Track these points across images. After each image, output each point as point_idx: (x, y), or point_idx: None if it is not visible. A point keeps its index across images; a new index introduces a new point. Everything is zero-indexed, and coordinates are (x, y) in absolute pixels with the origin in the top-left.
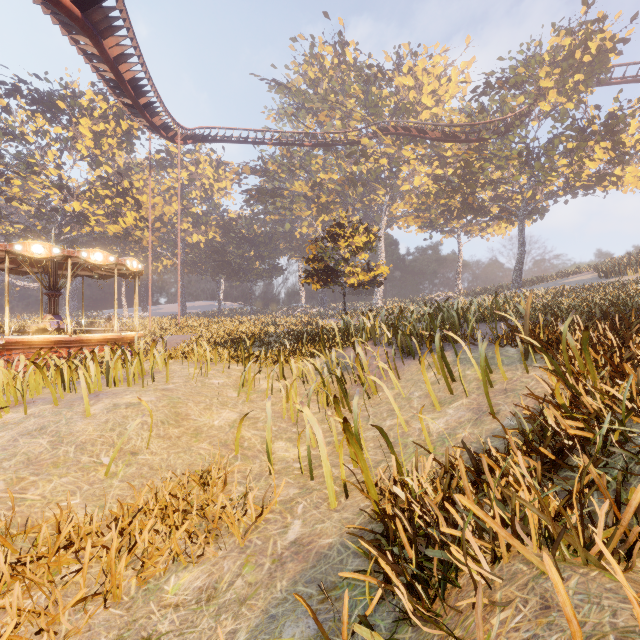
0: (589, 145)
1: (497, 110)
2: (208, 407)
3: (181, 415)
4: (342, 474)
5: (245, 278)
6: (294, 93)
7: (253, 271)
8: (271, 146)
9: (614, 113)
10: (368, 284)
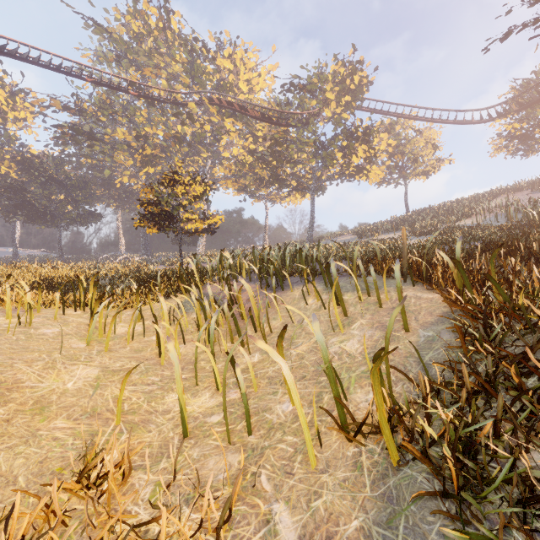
0: (355, 146)
1: (298, 107)
2: (50, 365)
3: (5, 383)
4: (315, 420)
5: (53, 222)
6: (115, 40)
7: (64, 215)
8: (87, 87)
9: (368, 127)
10: (203, 231)
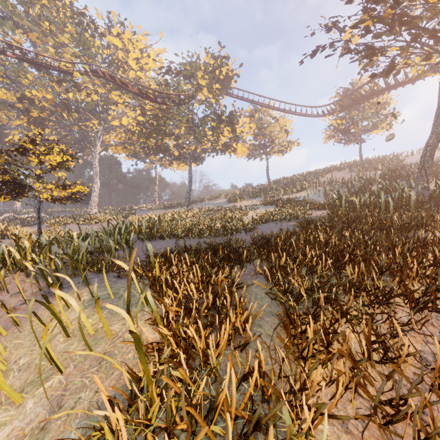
0: (222, 127)
1: (176, 88)
2: None
3: None
4: None
5: None
6: None
7: None
8: None
9: (232, 112)
10: (67, 199)
